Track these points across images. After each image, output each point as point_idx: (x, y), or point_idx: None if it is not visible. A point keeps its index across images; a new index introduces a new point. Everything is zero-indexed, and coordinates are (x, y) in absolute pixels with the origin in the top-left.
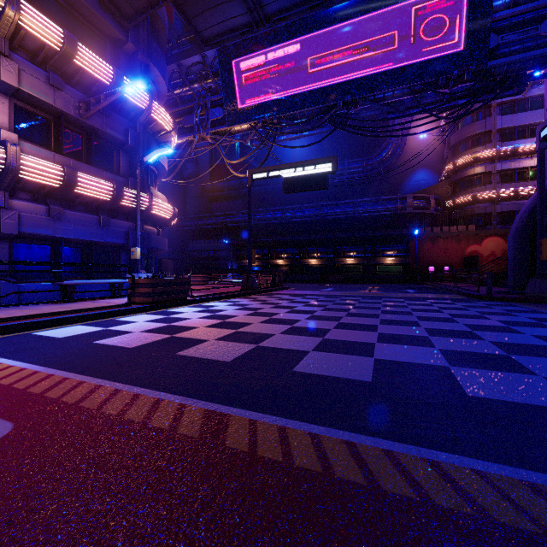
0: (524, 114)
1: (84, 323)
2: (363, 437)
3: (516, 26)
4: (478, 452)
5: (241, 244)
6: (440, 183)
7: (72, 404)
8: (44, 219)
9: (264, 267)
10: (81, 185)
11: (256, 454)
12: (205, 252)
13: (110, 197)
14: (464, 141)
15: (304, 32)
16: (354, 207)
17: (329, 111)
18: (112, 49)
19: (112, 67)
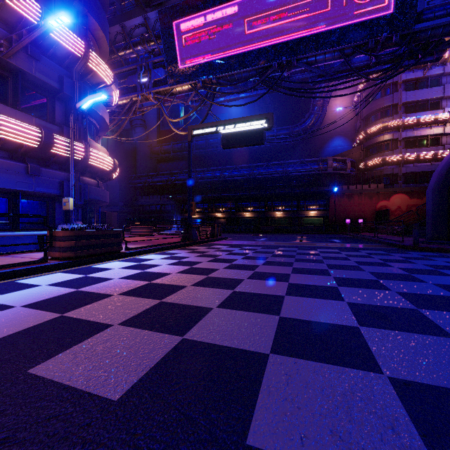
0: (424, 91)
1: None
2: None
3: None
4: None
5: (184, 199)
6: (354, 148)
7: None
8: None
9: (205, 219)
10: None
11: None
12: (153, 206)
13: (38, 143)
14: (375, 113)
15: None
16: (282, 167)
17: (264, 73)
18: None
19: (40, 6)
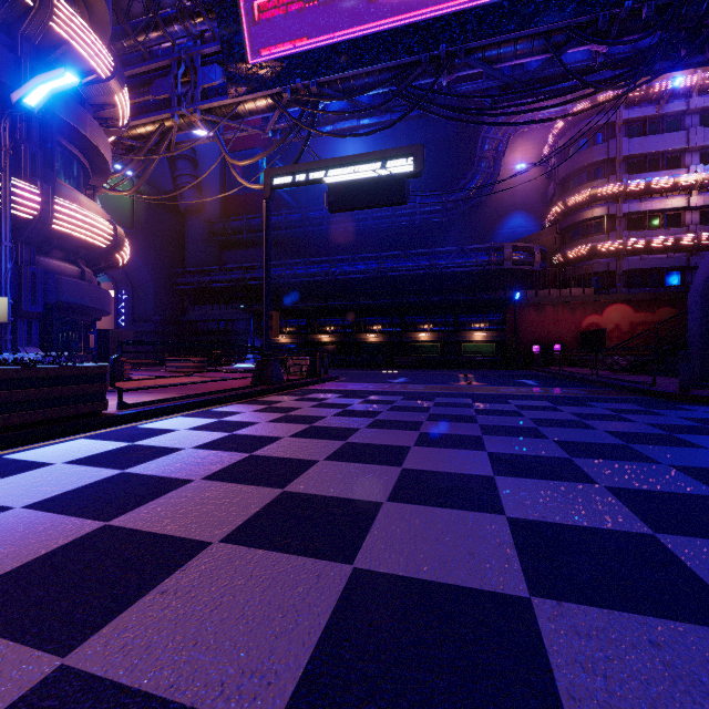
0: (658, 138)
1: None
2: None
3: None
4: None
5: None
6: (545, 230)
7: None
8: None
9: (301, 345)
10: None
11: None
12: (213, 323)
13: None
14: (578, 172)
15: None
16: (430, 259)
17: (406, 78)
18: None
19: None
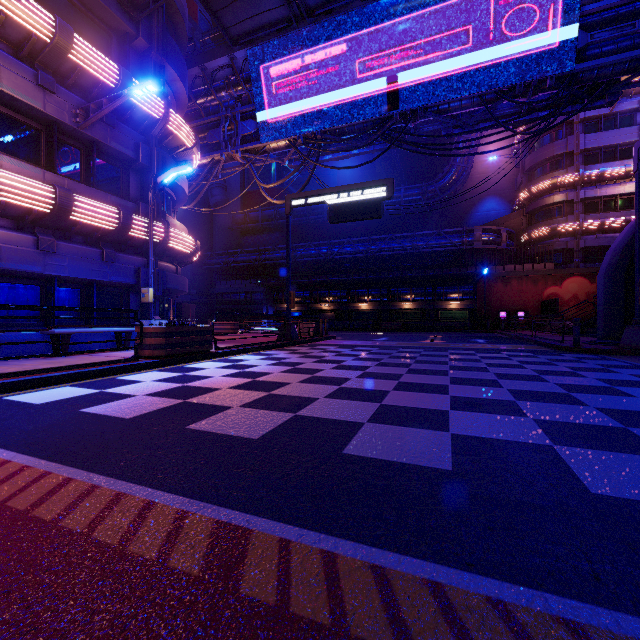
0: (612, 133)
1: (75, 383)
2: (454, 572)
3: (609, 22)
4: (639, 603)
5: (278, 285)
6: (513, 213)
7: (20, 512)
8: (31, 252)
9: (305, 312)
10: (78, 210)
11: (288, 610)
12: (236, 295)
13: (115, 225)
14: (541, 164)
15: (354, 28)
16: (412, 241)
17: (383, 125)
18: (119, 46)
19: (118, 66)
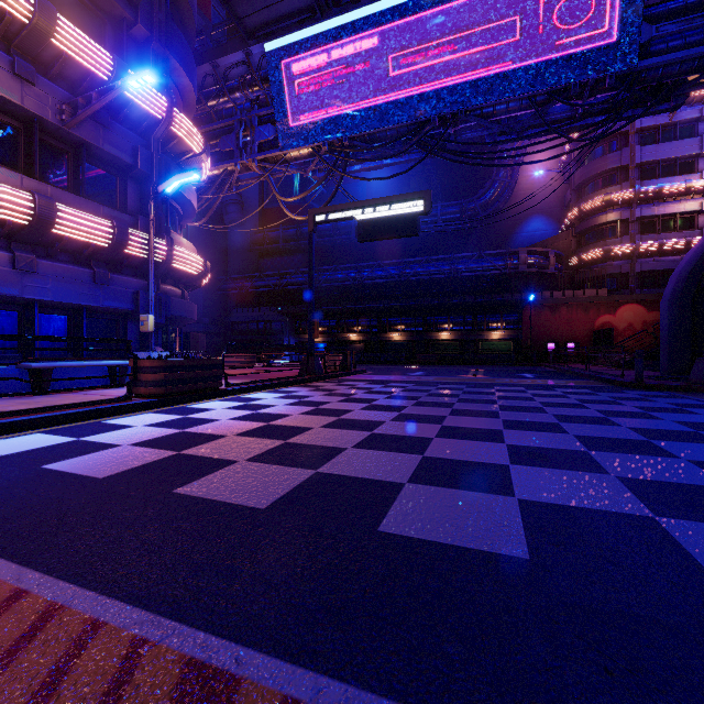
0: (671, 145)
1: (48, 429)
2: None
3: (676, 14)
4: None
5: (301, 312)
6: (562, 234)
7: None
8: (6, 271)
9: (332, 343)
10: (63, 222)
11: None
12: (253, 324)
13: (108, 241)
14: (593, 179)
15: (386, 19)
16: (450, 264)
17: (420, 130)
18: (114, 33)
19: (111, 56)
